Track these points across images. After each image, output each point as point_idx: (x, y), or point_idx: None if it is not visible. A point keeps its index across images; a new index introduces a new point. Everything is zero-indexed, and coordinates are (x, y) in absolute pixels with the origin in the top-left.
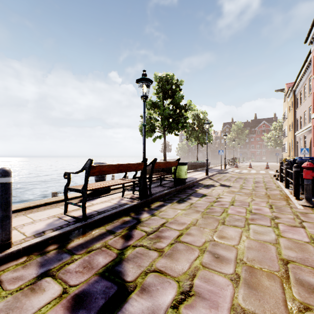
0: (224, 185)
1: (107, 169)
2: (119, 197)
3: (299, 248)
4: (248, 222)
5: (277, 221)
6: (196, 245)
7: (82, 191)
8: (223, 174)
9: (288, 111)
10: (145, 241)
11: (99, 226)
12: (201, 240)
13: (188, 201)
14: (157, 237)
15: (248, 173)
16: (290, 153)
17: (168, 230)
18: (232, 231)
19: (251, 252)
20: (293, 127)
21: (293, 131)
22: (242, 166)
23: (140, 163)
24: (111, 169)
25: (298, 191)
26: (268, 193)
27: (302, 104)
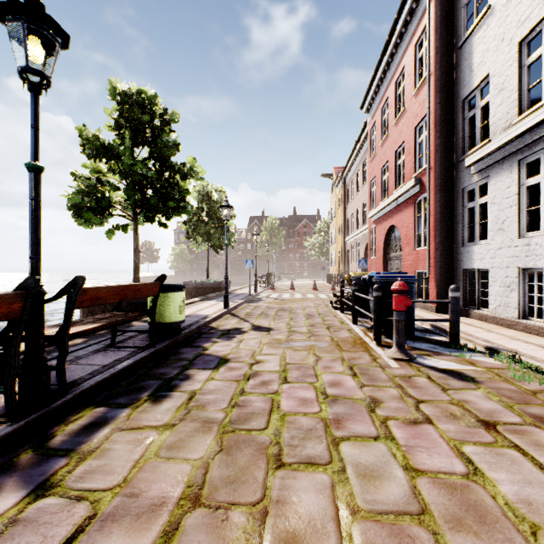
0: (260, 328)
1: None
2: None
3: (471, 512)
4: (331, 433)
5: (381, 412)
6: None
7: None
8: (254, 303)
9: (337, 207)
10: None
11: None
12: None
13: (184, 389)
14: None
15: (293, 300)
16: (339, 267)
17: None
18: (310, 492)
19: None
20: (344, 229)
21: (343, 236)
22: (280, 287)
23: (3, 293)
24: None
25: (380, 331)
26: (335, 338)
27: (355, 198)
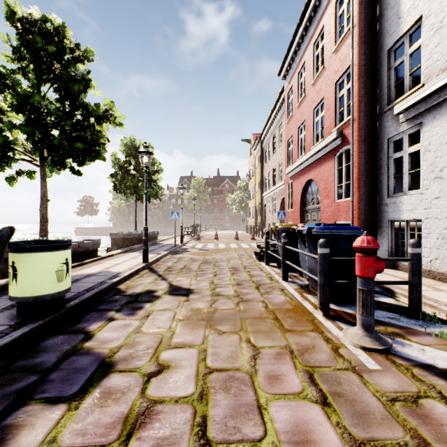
0: (178, 290)
1: None
2: None
3: None
4: None
5: None
6: None
7: None
8: (178, 254)
9: (255, 167)
10: None
11: None
12: None
13: None
14: None
15: (217, 250)
16: (257, 219)
17: None
18: None
19: None
20: (261, 186)
21: (260, 192)
22: (205, 237)
23: None
24: None
25: (328, 298)
26: (269, 305)
27: (271, 159)
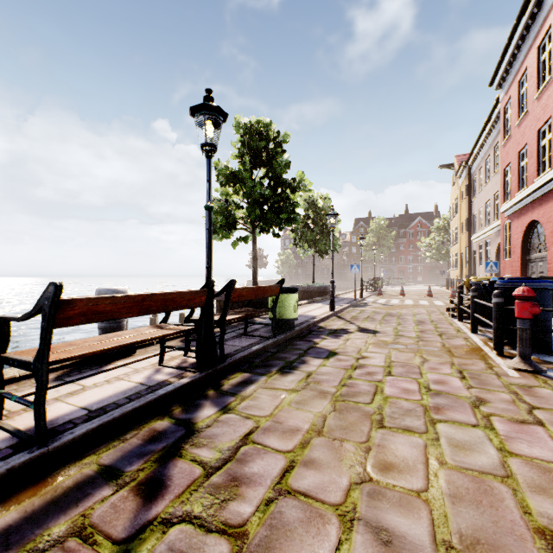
0: (366, 330)
1: (110, 307)
2: (152, 367)
3: None
4: (430, 416)
5: (485, 409)
6: (331, 501)
7: (34, 366)
8: (360, 307)
9: (459, 201)
10: (200, 498)
11: (82, 456)
12: (341, 480)
13: (302, 369)
14: (232, 480)
15: (402, 306)
16: (462, 271)
17: (259, 455)
18: (405, 445)
19: (464, 512)
20: (468, 227)
21: (467, 234)
22: (388, 293)
23: (198, 290)
24: (121, 307)
25: (501, 341)
26: (446, 344)
27: (483, 190)
